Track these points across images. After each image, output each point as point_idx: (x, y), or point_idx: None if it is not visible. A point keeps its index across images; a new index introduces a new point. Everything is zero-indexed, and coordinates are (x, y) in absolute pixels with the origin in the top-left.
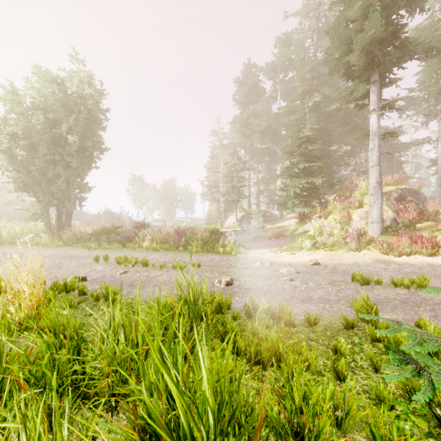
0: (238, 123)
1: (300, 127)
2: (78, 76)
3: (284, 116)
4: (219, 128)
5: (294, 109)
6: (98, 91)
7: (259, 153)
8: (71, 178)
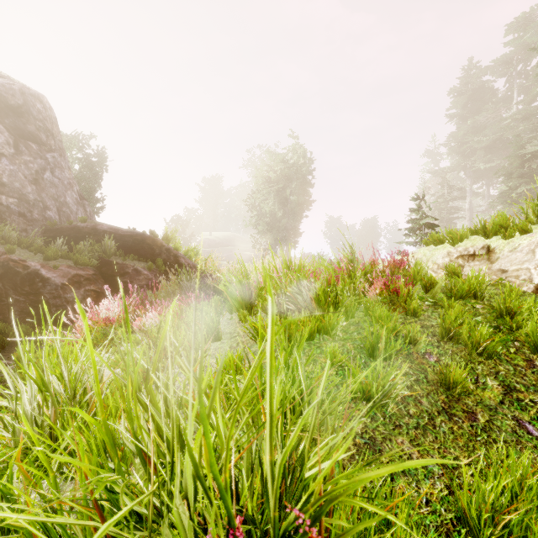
0: (454, 142)
1: (521, 144)
2: (294, 150)
3: (508, 128)
4: (434, 147)
5: (529, 114)
6: (308, 159)
7: (488, 172)
8: (290, 226)
